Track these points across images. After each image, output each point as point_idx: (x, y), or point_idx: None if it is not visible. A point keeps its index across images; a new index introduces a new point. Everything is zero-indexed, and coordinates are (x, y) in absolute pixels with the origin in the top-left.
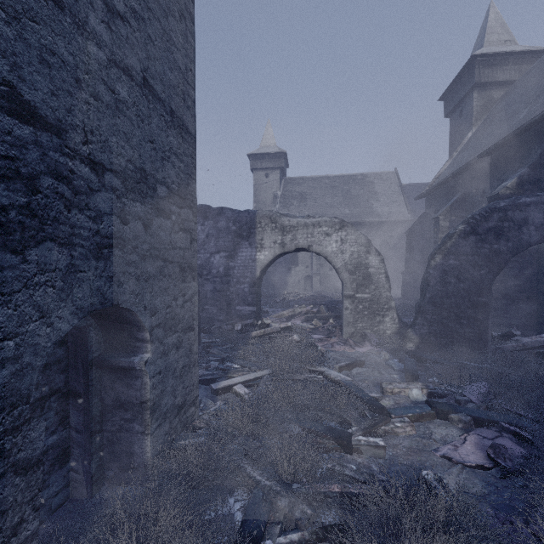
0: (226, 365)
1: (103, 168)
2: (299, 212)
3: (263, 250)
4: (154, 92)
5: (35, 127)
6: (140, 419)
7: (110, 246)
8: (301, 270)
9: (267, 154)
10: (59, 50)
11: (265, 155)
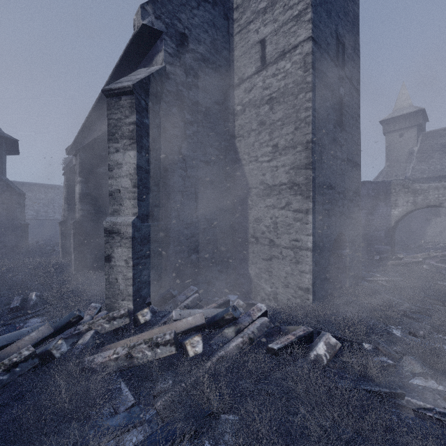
0: (371, 273)
1: (340, 193)
2: (441, 165)
3: (397, 207)
4: (349, 160)
5: (332, 190)
6: (344, 272)
7: (341, 215)
8: (443, 221)
9: (401, 116)
10: (334, 168)
11: (399, 118)
